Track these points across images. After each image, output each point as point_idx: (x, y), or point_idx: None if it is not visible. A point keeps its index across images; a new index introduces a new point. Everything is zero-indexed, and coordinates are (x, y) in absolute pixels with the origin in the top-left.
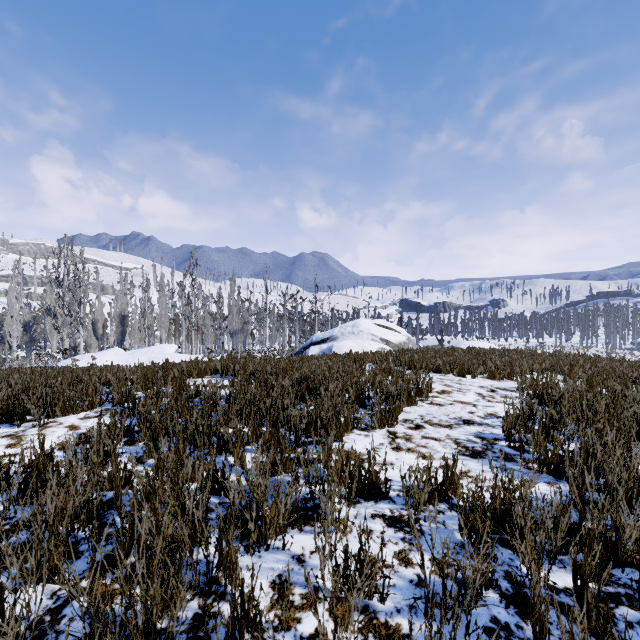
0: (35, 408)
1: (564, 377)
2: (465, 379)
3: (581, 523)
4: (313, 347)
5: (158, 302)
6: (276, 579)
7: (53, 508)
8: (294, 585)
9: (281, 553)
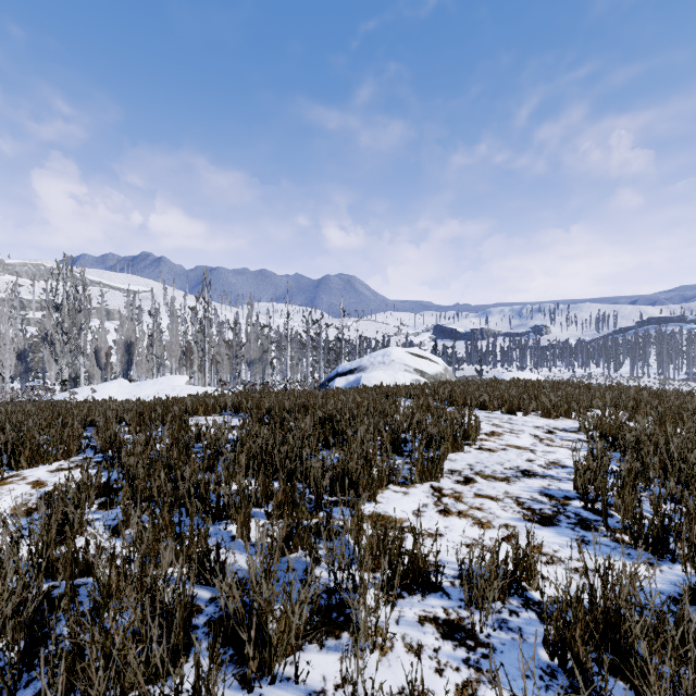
0: None
1: (630, 415)
2: (516, 417)
3: None
4: (339, 379)
5: (168, 328)
6: None
7: None
8: None
9: (292, 688)
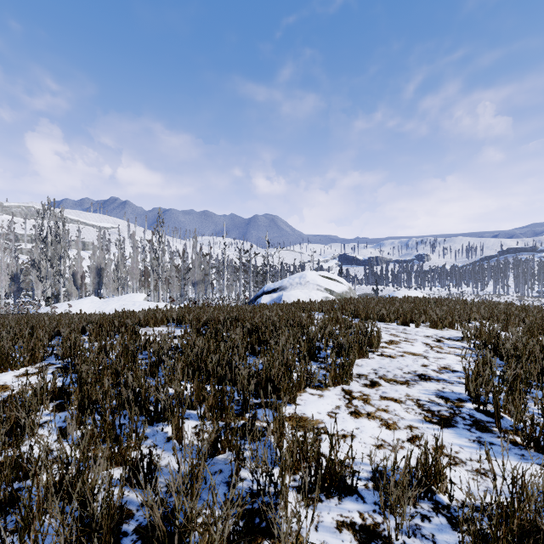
0: None
1: (502, 326)
2: (409, 328)
3: None
4: (265, 296)
5: (130, 256)
6: None
7: None
8: None
9: None
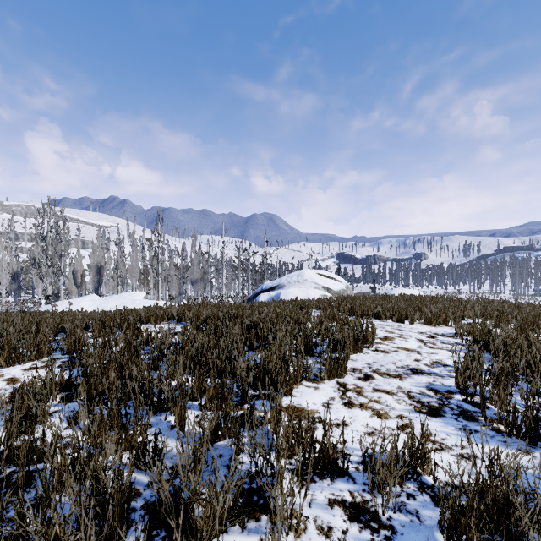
0: None
1: (495, 323)
2: (404, 325)
3: None
4: (263, 294)
5: (129, 255)
6: None
7: None
8: None
9: None
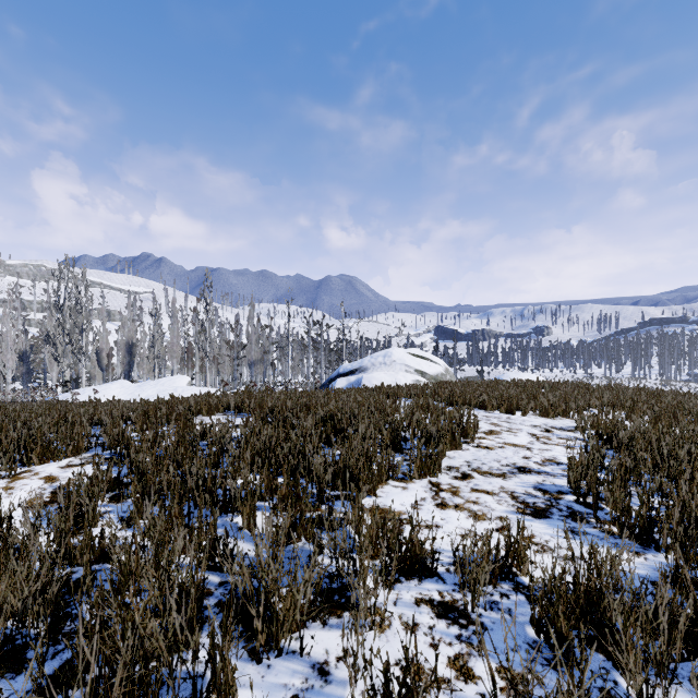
0: (6, 455)
1: (627, 414)
2: (514, 417)
3: (697, 619)
4: (340, 379)
5: (169, 329)
6: None
7: None
8: None
9: (298, 660)
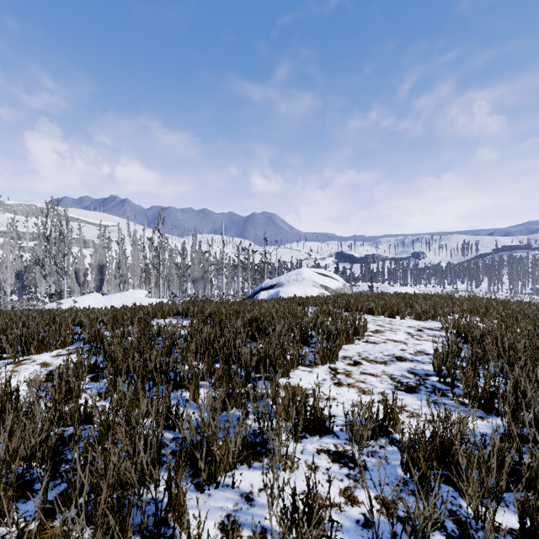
0: (11, 347)
1: (481, 318)
2: (395, 320)
3: (520, 461)
4: (263, 292)
5: (131, 254)
6: (225, 520)
7: (3, 451)
8: (242, 526)
9: (230, 491)
